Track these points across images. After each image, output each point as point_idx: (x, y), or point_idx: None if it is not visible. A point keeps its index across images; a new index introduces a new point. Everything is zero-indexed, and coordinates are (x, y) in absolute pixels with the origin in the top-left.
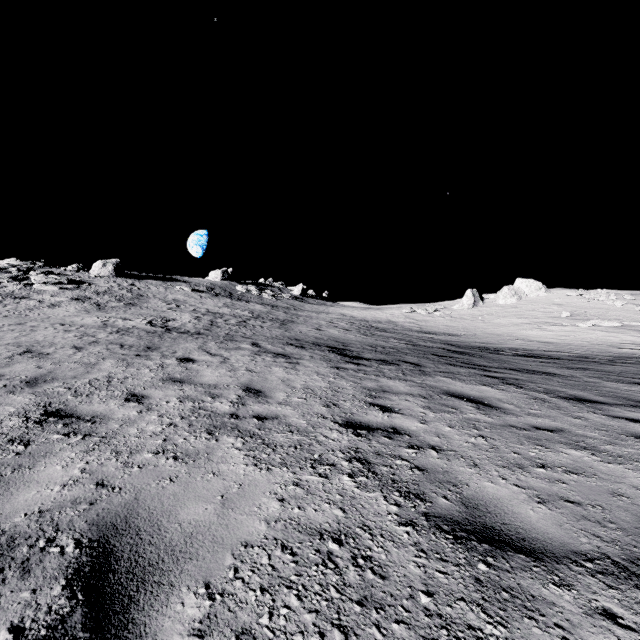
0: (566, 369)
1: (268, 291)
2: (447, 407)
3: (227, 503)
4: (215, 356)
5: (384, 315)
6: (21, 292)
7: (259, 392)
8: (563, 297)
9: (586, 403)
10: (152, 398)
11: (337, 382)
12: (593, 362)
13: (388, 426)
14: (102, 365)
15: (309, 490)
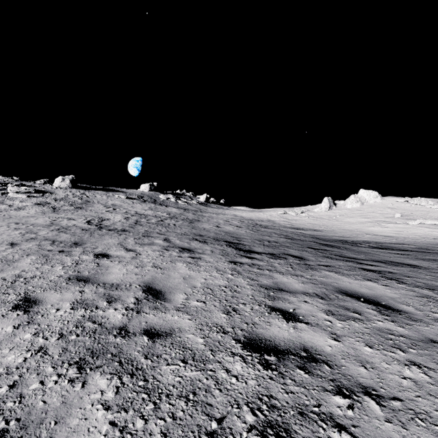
0: (421, 260)
1: (182, 199)
2: (349, 311)
3: None
4: (129, 251)
5: (265, 216)
6: None
7: (159, 293)
8: (394, 203)
9: None
10: (44, 304)
11: (235, 279)
12: (436, 253)
13: (298, 346)
14: (21, 262)
15: None
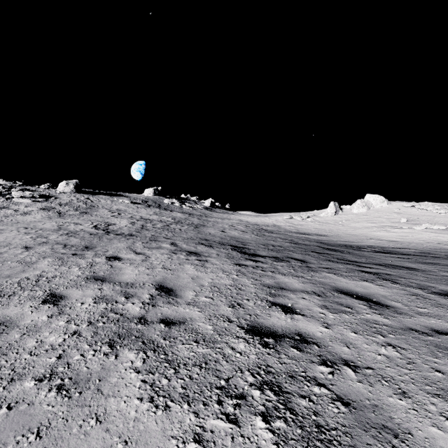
0: (420, 264)
1: (187, 203)
2: (342, 306)
3: None
4: (139, 254)
5: (270, 220)
6: (3, 204)
7: (170, 291)
8: (400, 207)
9: None
10: (69, 299)
11: (240, 279)
12: (436, 257)
13: (293, 332)
14: (39, 264)
15: None
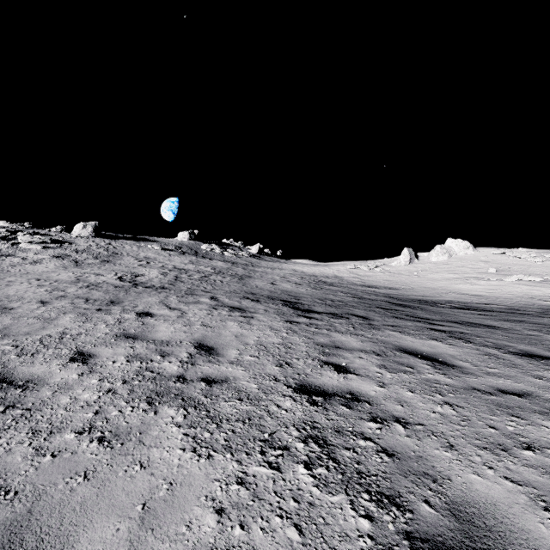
0: (504, 321)
1: (229, 250)
2: (403, 366)
3: (148, 518)
4: (174, 310)
5: (331, 271)
6: (8, 250)
7: (211, 349)
8: (489, 255)
9: (540, 359)
10: (99, 357)
11: (290, 337)
12: (525, 314)
13: (345, 391)
14: (60, 320)
15: (256, 492)
